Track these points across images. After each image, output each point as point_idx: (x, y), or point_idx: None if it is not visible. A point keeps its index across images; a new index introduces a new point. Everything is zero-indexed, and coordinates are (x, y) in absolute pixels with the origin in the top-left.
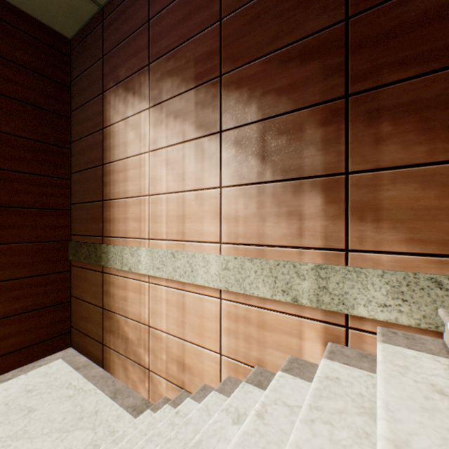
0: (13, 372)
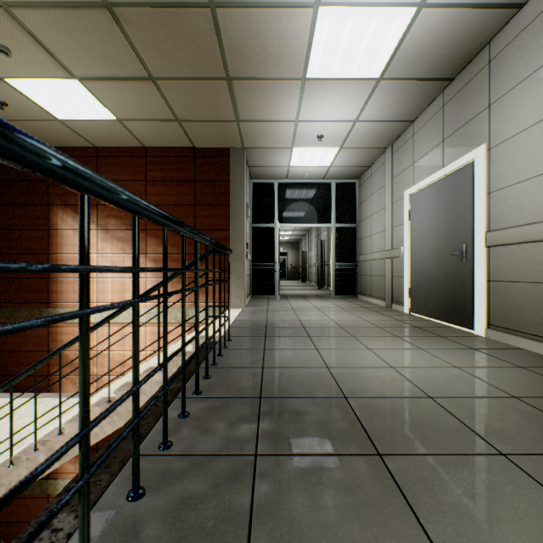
0: None
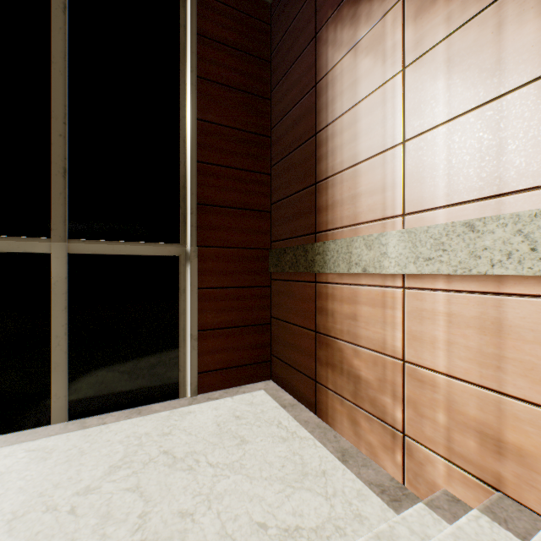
0: (219, 392)
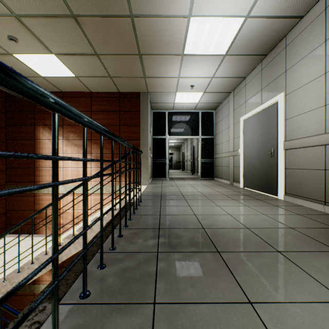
0: None
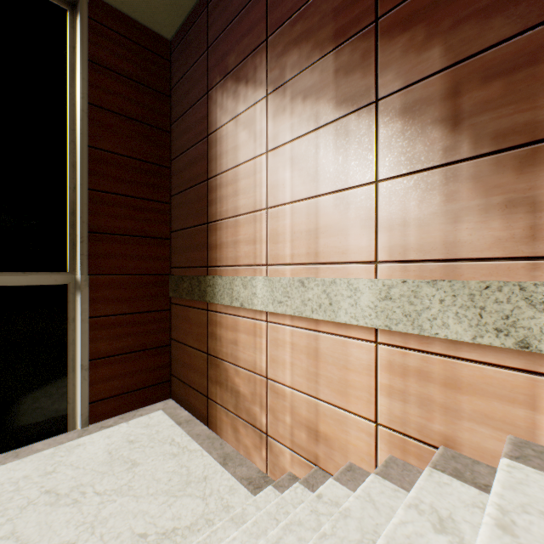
0: (115, 418)
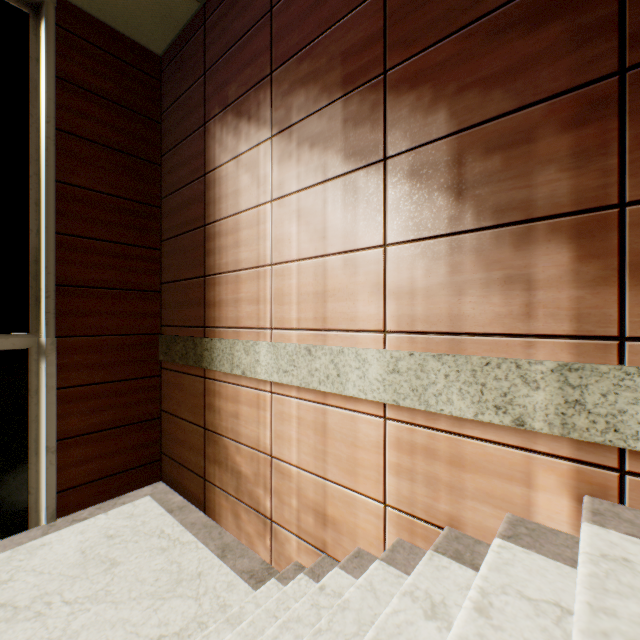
0: (90, 509)
